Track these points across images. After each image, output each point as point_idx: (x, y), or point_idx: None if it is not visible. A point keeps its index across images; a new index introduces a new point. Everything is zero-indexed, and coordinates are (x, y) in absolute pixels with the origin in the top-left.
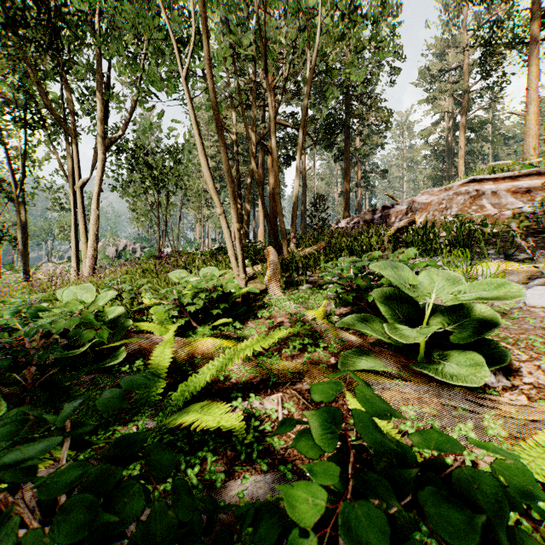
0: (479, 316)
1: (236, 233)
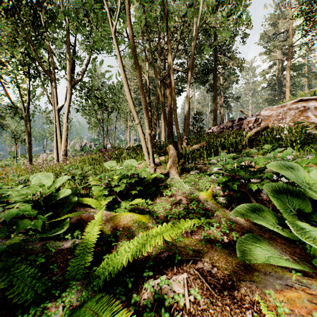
0: None
1: (148, 136)
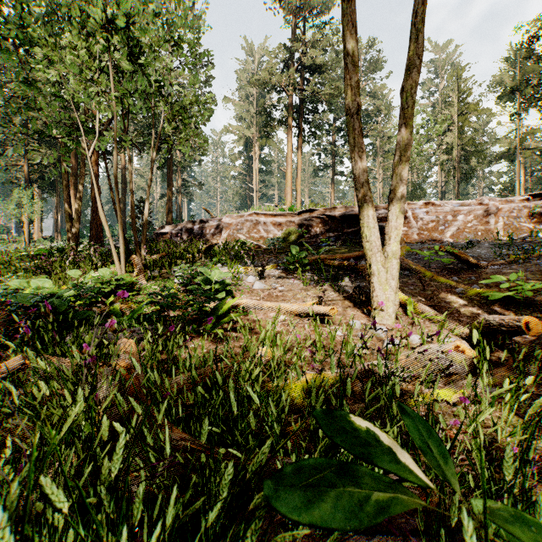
0: (227, 283)
1: (122, 249)
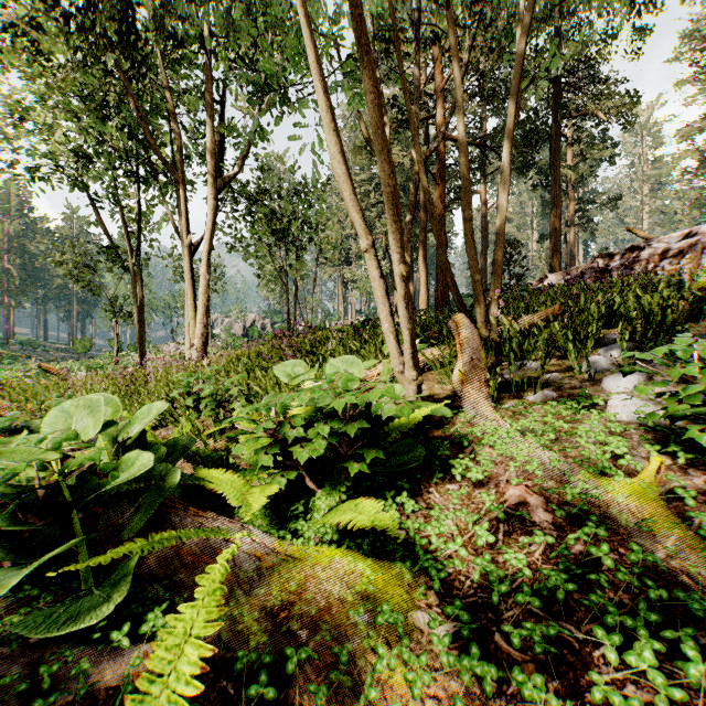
0: None
1: (398, 286)
